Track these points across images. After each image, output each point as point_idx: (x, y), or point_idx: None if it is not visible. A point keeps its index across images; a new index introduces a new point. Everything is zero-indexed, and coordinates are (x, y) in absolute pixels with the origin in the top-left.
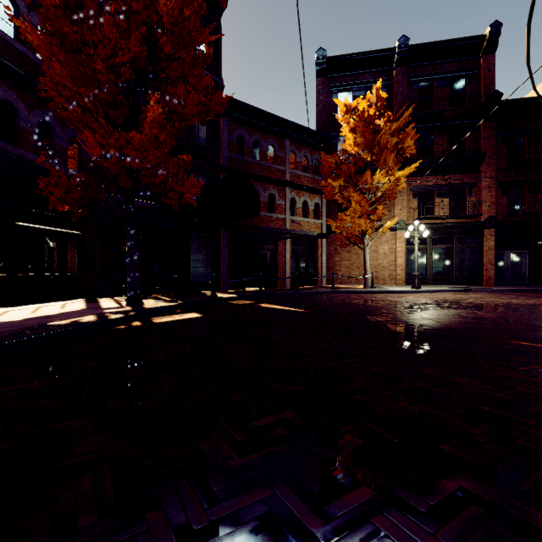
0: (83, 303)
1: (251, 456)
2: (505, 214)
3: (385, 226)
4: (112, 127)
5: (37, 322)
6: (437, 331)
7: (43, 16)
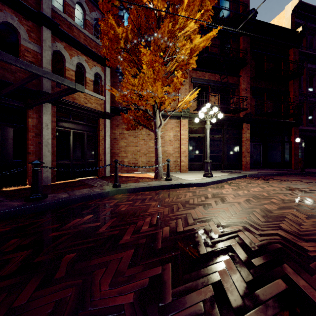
0: None
1: None
2: (254, 113)
3: (183, 101)
4: None
5: None
6: None
7: None
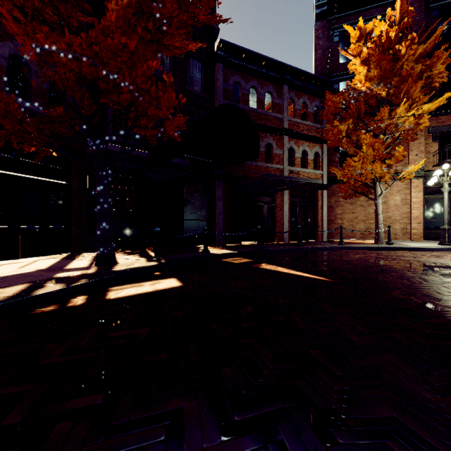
0: (56, 260)
1: None
2: None
3: (406, 171)
4: None
5: None
6: None
7: None
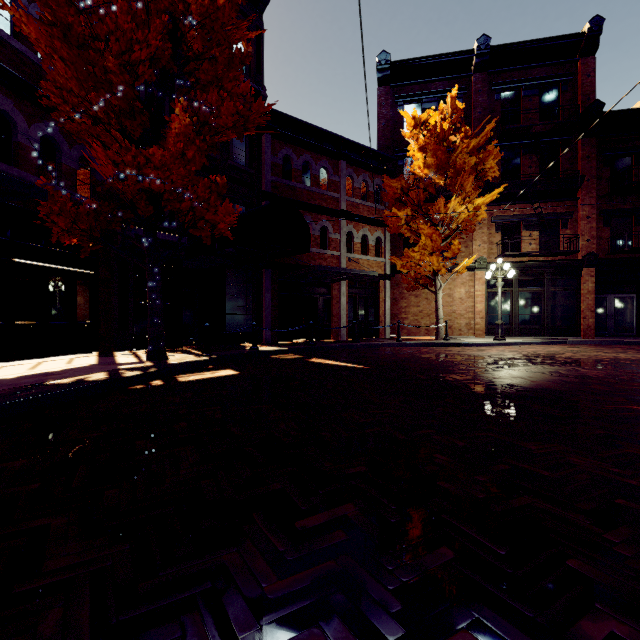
0: (95, 357)
1: (295, 577)
2: (607, 250)
3: (462, 265)
4: (129, 142)
5: (34, 380)
6: (533, 393)
7: (42, 2)
